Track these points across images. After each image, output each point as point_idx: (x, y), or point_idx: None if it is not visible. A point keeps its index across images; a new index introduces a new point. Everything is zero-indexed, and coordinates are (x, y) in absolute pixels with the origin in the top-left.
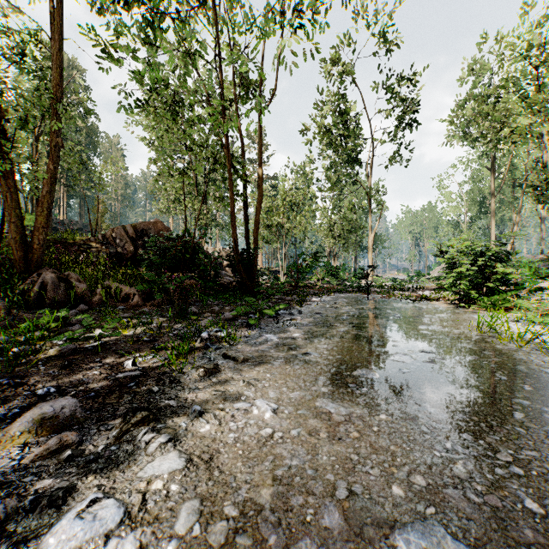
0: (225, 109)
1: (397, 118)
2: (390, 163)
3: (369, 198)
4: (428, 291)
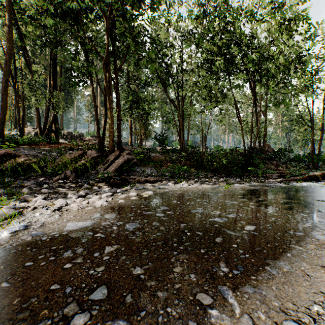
0: (312, 110)
1: None
2: None
3: None
4: None
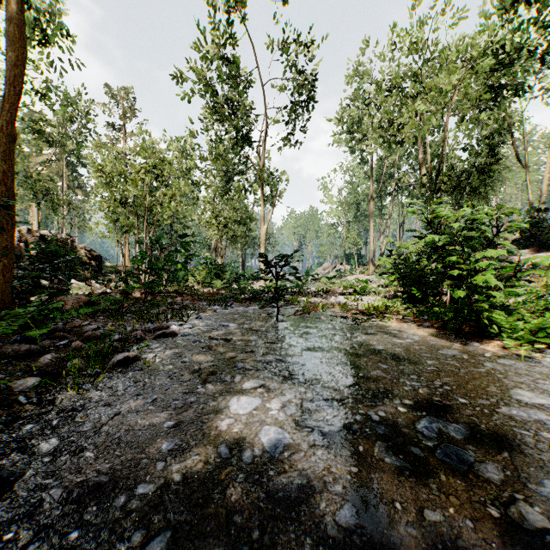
0: None
1: (293, 91)
2: (284, 145)
3: (261, 182)
4: (340, 296)
